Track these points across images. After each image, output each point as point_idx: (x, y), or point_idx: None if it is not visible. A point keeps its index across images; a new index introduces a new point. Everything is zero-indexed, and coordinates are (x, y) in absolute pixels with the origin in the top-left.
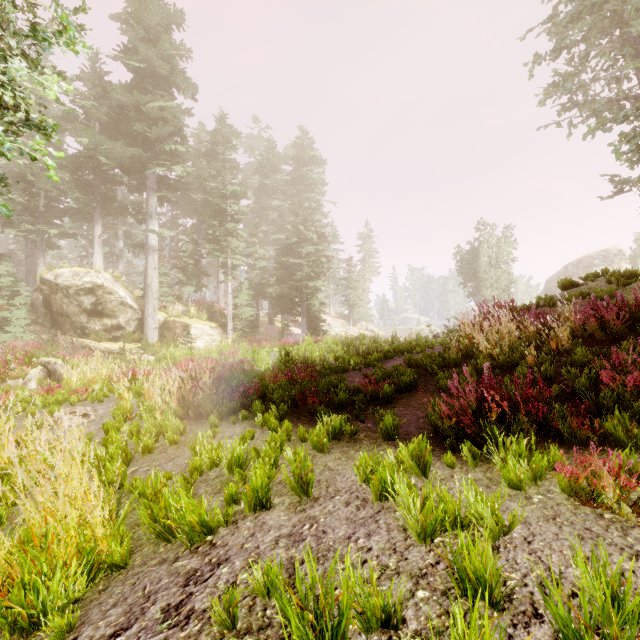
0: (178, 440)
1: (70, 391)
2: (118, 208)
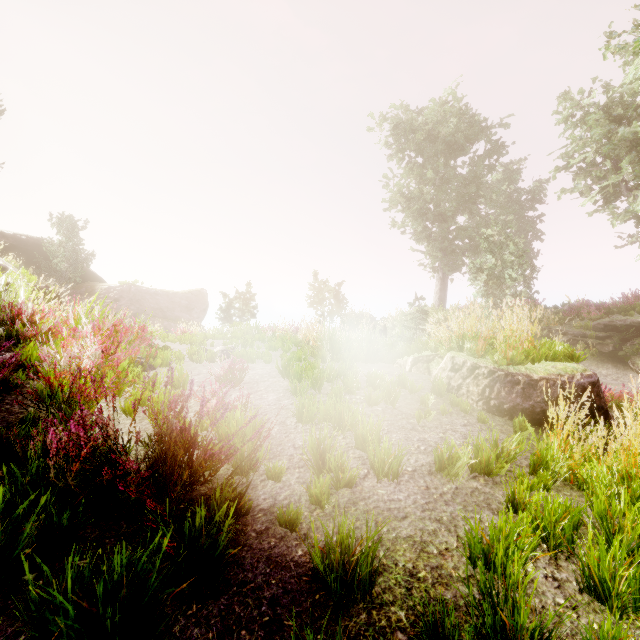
0: None
1: None
2: None
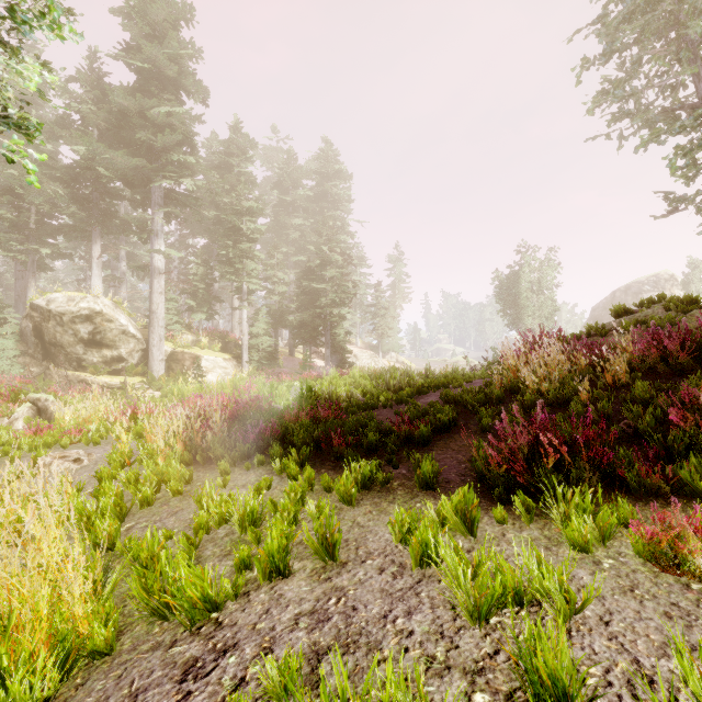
0: (183, 490)
1: (62, 432)
2: (119, 225)
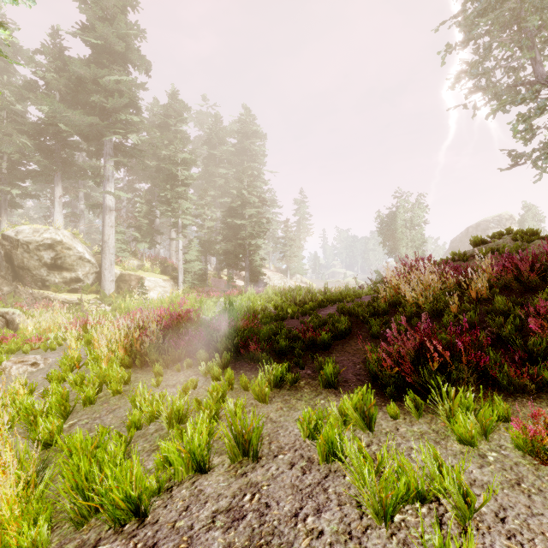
0: (121, 390)
1: (24, 340)
2: (77, 172)
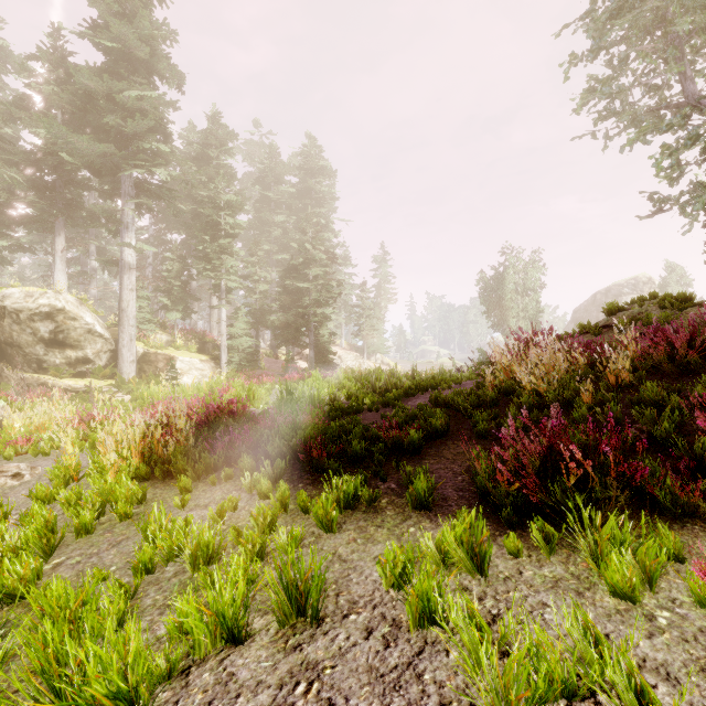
0: (131, 513)
1: (7, 441)
2: (86, 217)
